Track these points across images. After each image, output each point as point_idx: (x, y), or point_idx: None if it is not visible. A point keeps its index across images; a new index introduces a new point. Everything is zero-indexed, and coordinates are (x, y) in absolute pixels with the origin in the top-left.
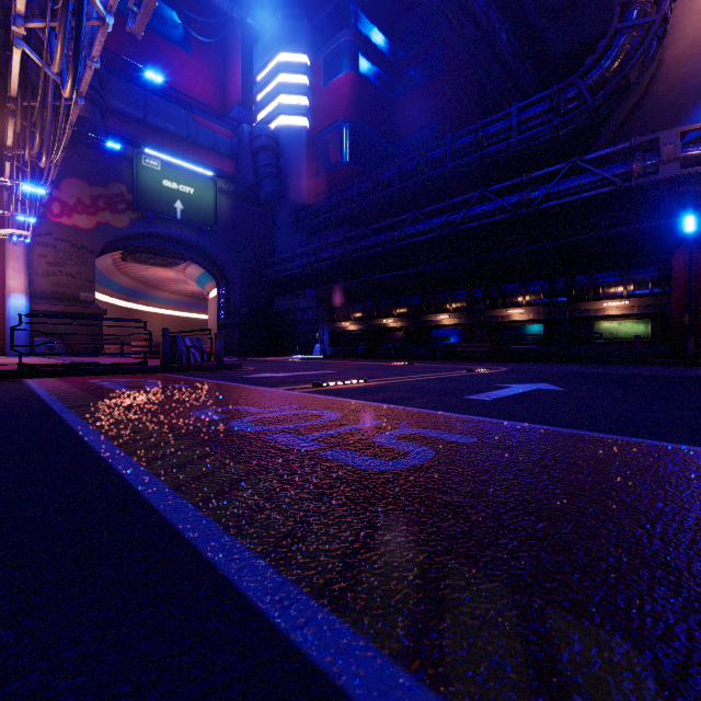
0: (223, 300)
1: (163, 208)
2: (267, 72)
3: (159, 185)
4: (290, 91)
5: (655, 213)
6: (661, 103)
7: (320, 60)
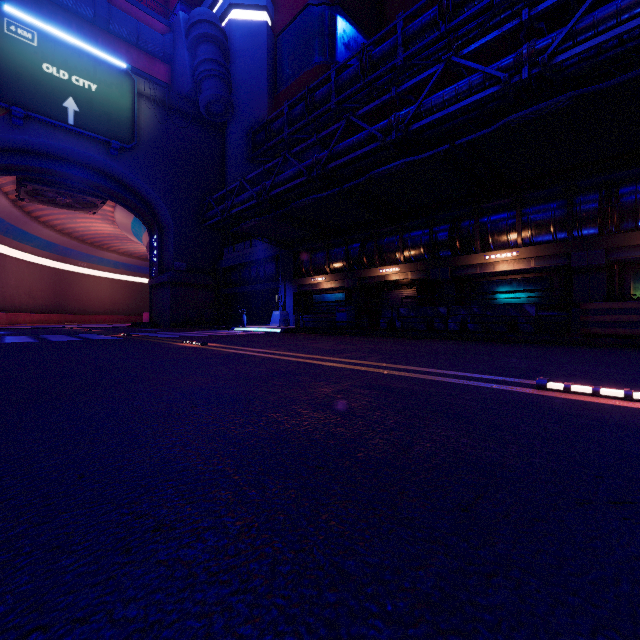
0: (156, 253)
1: (43, 105)
2: None
3: (35, 69)
4: None
5: None
6: None
7: None
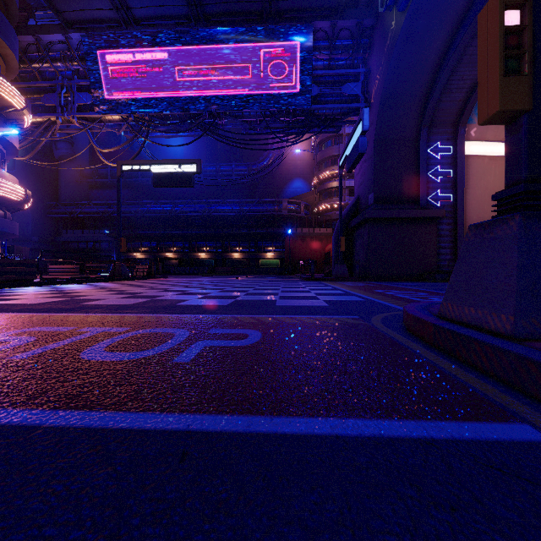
0: None
1: None
2: None
3: None
4: None
5: (280, 221)
6: (280, 176)
7: None
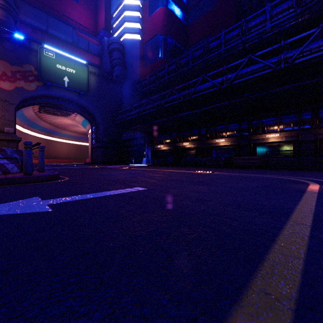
0: (94, 134)
1: (56, 80)
2: (118, 11)
3: (54, 67)
4: (130, 20)
5: None
6: None
7: (146, 3)
